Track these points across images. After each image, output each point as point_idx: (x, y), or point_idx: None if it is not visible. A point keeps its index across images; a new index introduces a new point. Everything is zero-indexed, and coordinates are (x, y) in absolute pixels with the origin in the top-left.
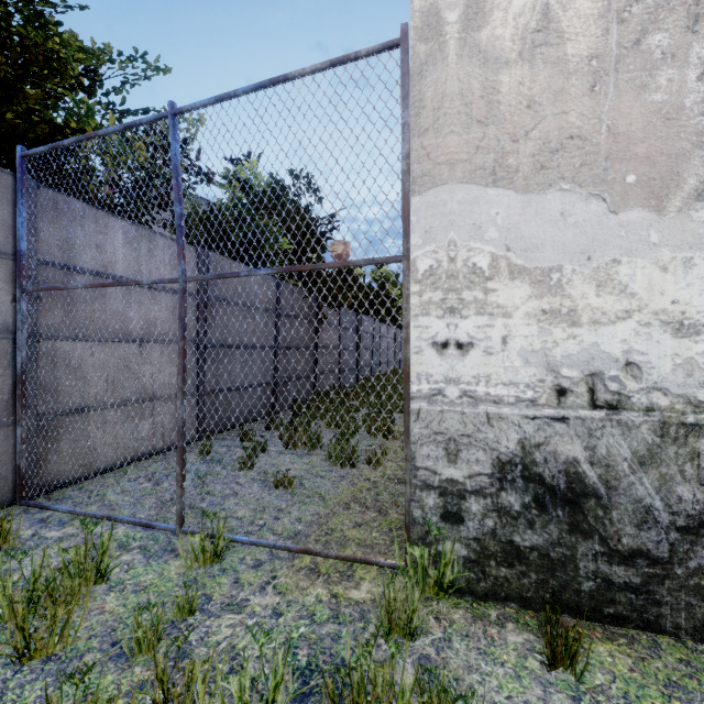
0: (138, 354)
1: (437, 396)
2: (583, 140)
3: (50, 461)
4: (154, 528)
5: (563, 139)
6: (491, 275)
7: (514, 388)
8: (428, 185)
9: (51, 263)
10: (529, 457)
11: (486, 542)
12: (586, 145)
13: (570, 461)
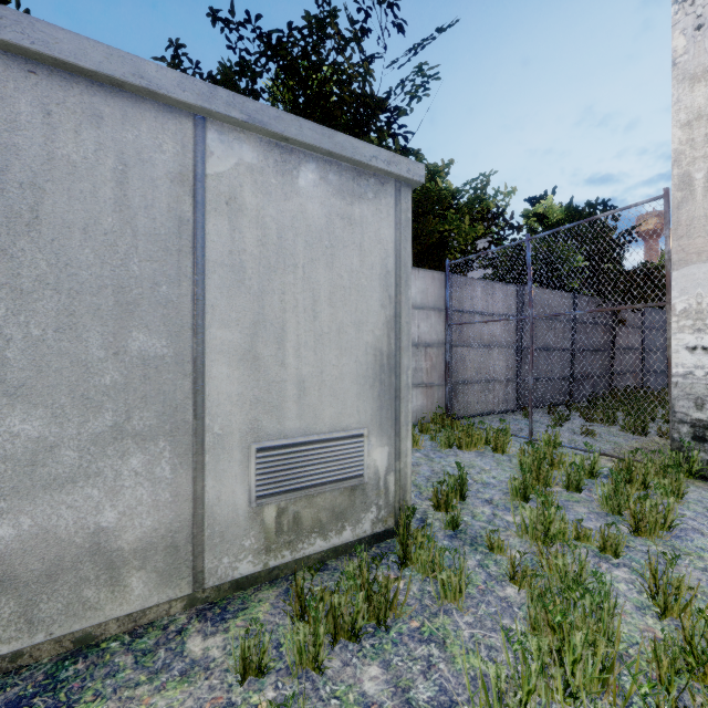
0: (487, 354)
1: (688, 375)
2: None
3: (455, 405)
4: (516, 437)
5: None
6: None
7: None
8: (682, 265)
9: (455, 310)
10: None
11: None
12: None
13: None
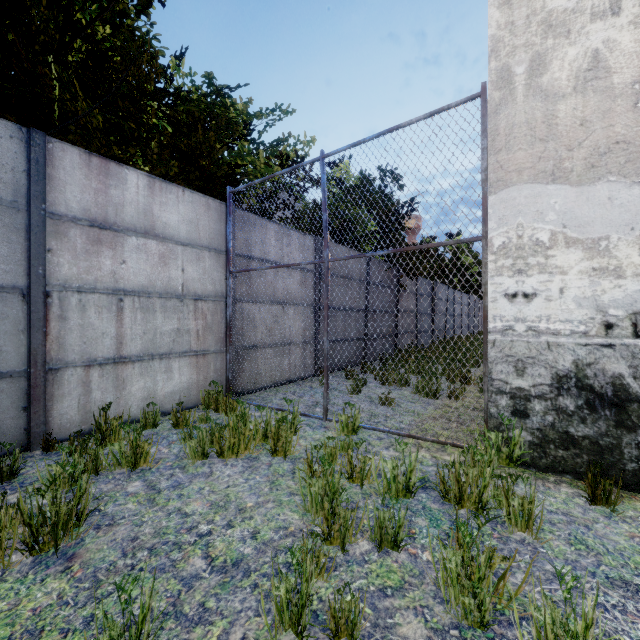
0: (281, 313)
1: (508, 331)
2: (627, 143)
3: (240, 377)
4: (309, 417)
5: (610, 144)
6: (550, 246)
7: (569, 324)
8: (501, 187)
9: (241, 255)
10: (582, 372)
11: (547, 432)
12: (630, 147)
13: (616, 376)
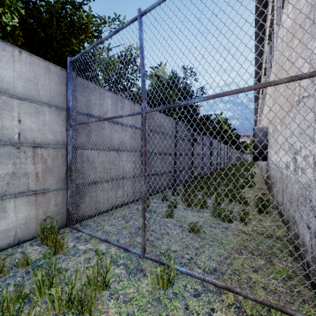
0: (117, 156)
1: None
2: None
3: (81, 206)
4: (129, 251)
5: None
6: None
7: None
8: None
9: (81, 113)
10: None
11: None
12: None
13: None
